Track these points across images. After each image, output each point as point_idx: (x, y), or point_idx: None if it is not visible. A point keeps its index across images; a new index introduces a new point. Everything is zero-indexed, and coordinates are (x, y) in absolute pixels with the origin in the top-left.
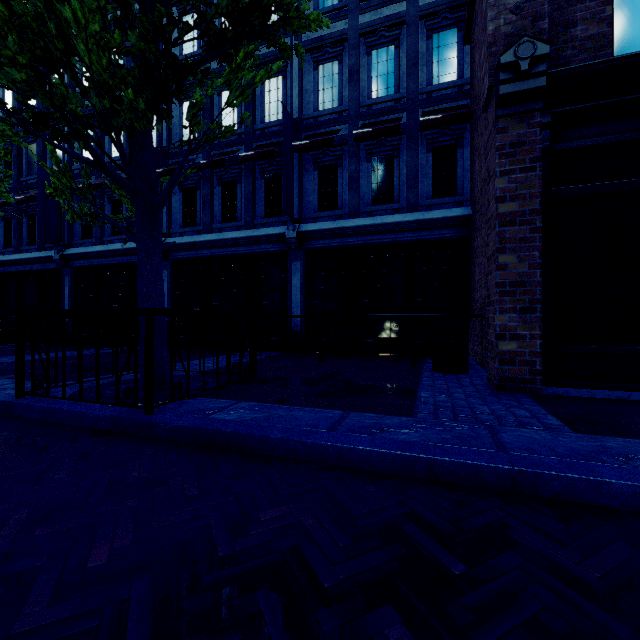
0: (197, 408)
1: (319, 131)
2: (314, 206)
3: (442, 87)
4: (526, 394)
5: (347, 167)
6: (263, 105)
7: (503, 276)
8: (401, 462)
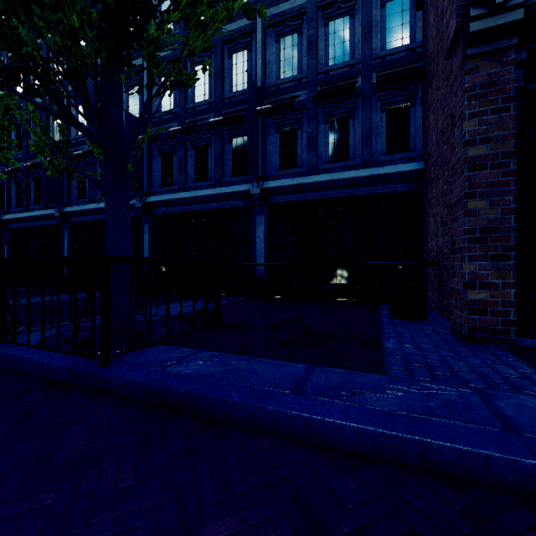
0: (156, 358)
1: (280, 97)
2: (276, 165)
3: (395, 51)
4: (498, 345)
5: (306, 129)
6: (230, 77)
7: (473, 222)
8: (384, 443)
